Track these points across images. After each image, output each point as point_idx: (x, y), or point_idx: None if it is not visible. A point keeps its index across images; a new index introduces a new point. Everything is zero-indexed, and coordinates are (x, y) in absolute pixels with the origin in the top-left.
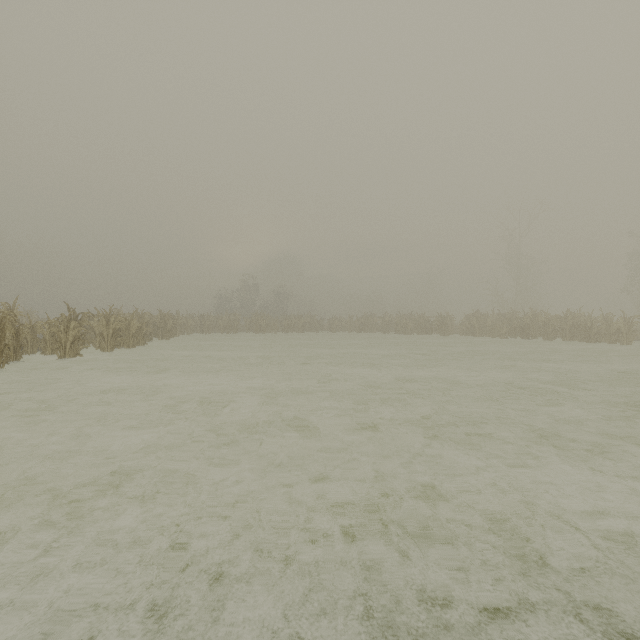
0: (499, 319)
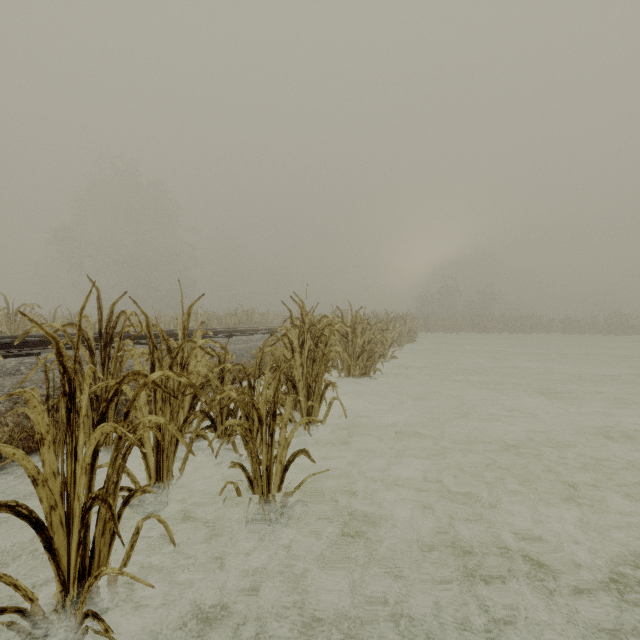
0: None
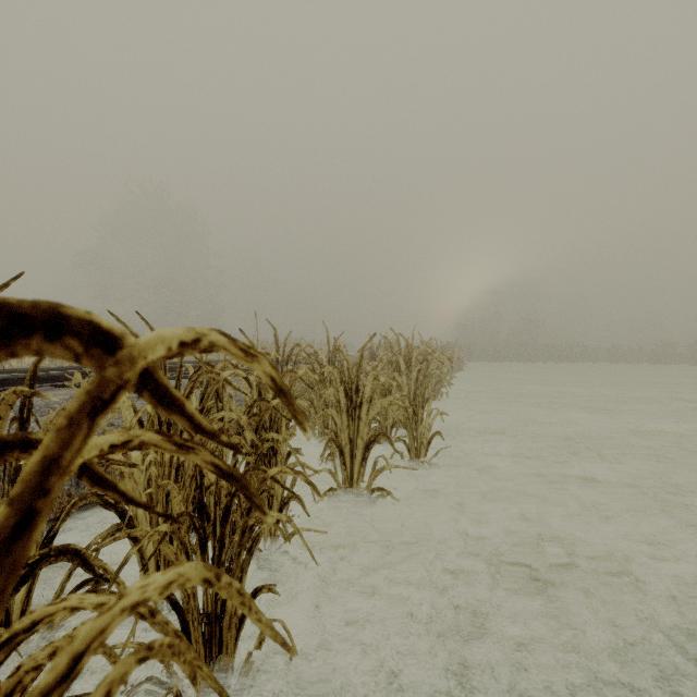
0: None
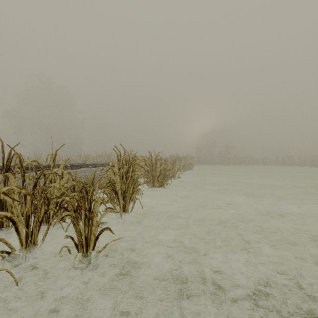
0: None
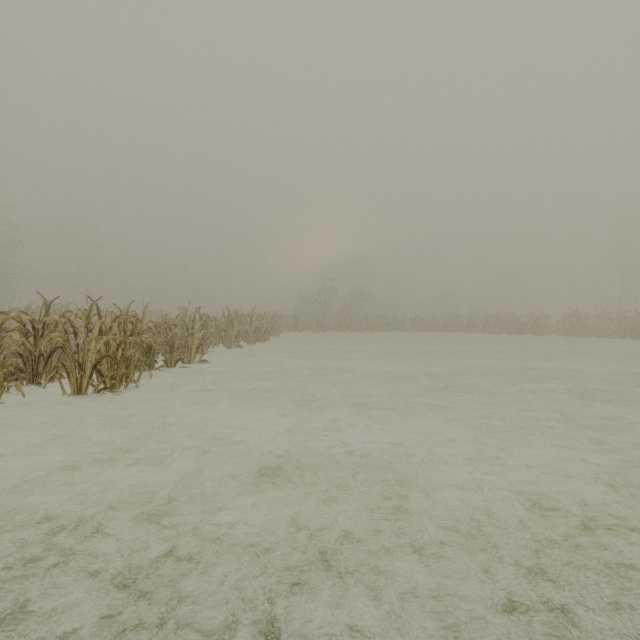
0: (604, 319)
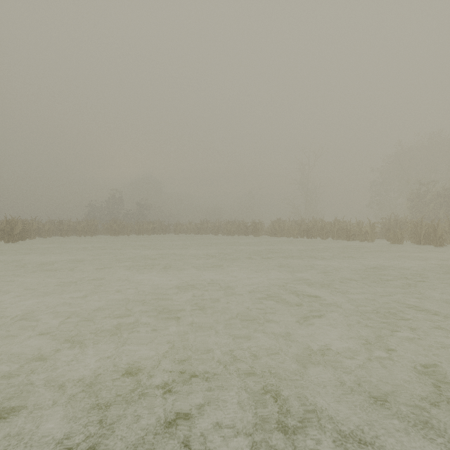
0: (293, 224)
